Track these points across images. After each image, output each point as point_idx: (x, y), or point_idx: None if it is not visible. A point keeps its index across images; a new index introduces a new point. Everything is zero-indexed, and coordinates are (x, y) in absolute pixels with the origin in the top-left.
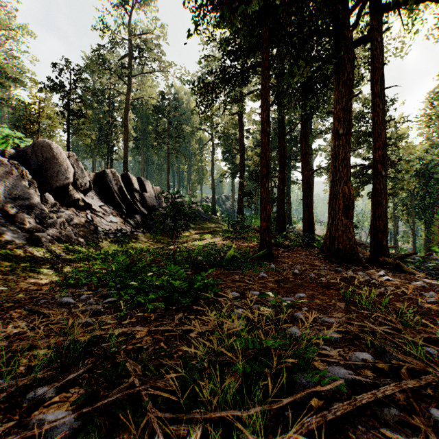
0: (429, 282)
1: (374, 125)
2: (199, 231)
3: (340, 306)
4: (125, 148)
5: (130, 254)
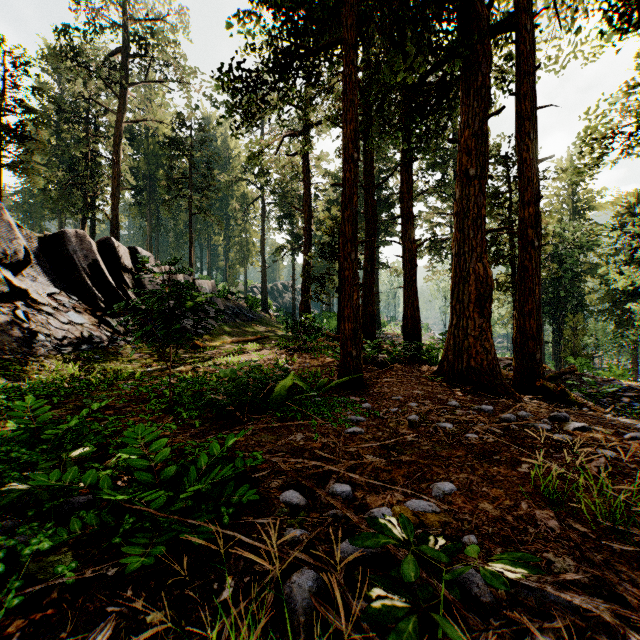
0: (636, 427)
1: (522, 165)
2: (238, 338)
3: (551, 527)
4: (113, 200)
5: (92, 385)
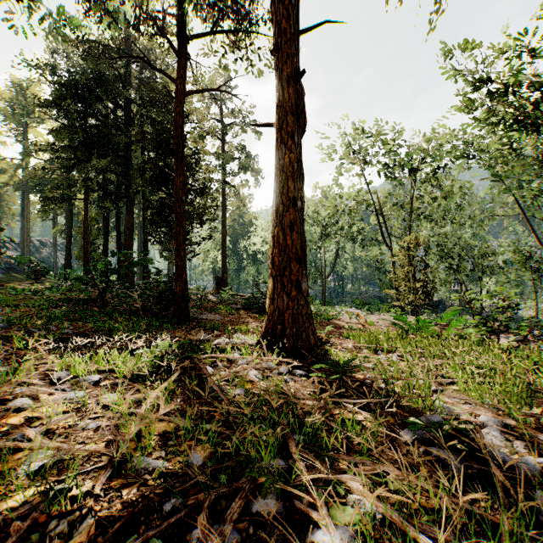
0: None
1: (143, 231)
2: (23, 282)
3: None
4: None
5: None
